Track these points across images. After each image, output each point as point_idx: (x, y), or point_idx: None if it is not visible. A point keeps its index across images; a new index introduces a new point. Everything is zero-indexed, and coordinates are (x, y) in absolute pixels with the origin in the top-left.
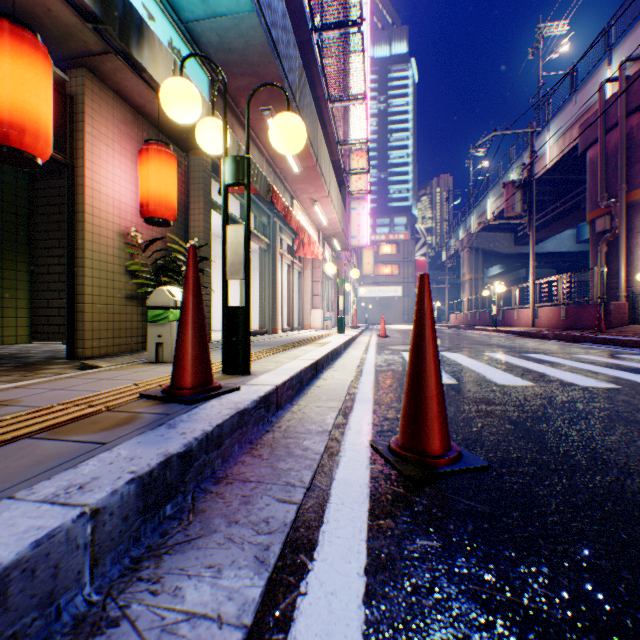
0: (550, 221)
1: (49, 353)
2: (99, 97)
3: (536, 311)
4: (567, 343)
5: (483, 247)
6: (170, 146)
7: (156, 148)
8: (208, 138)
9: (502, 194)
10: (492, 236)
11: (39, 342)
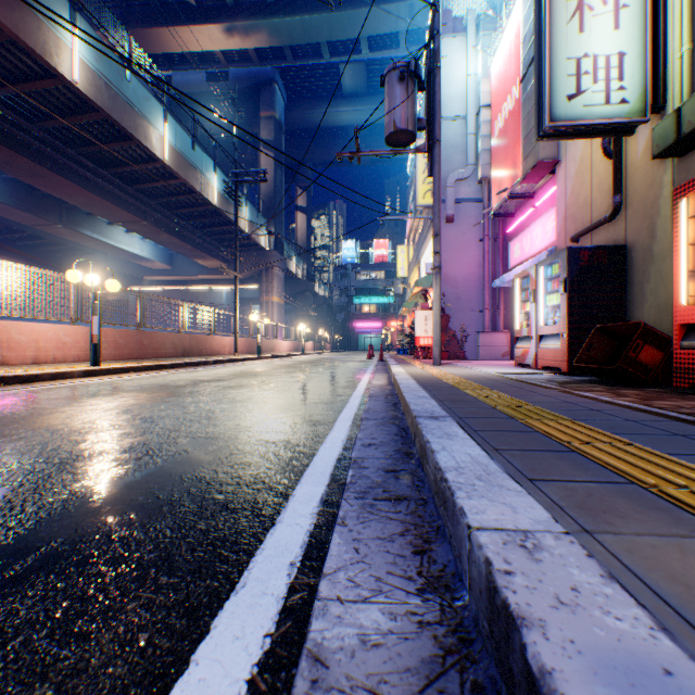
0: None
1: None
2: None
3: None
4: None
5: None
6: None
7: None
8: None
9: None
10: None
11: None
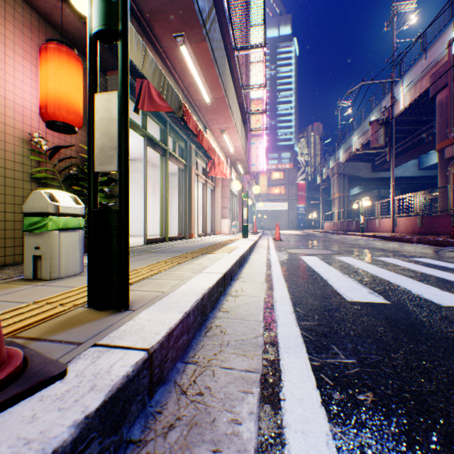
0: (400, 153)
1: None
2: None
3: (395, 220)
4: (434, 247)
5: (348, 173)
6: (73, 49)
7: (55, 47)
8: None
9: (364, 133)
10: (355, 165)
11: None
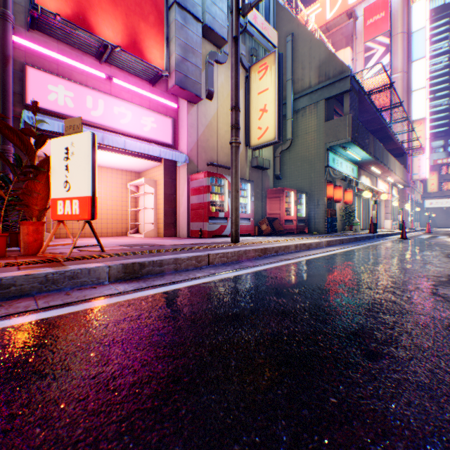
0: None
1: None
2: (336, 182)
3: None
4: None
5: None
6: (350, 188)
7: (348, 190)
8: (367, 196)
9: None
10: None
11: None
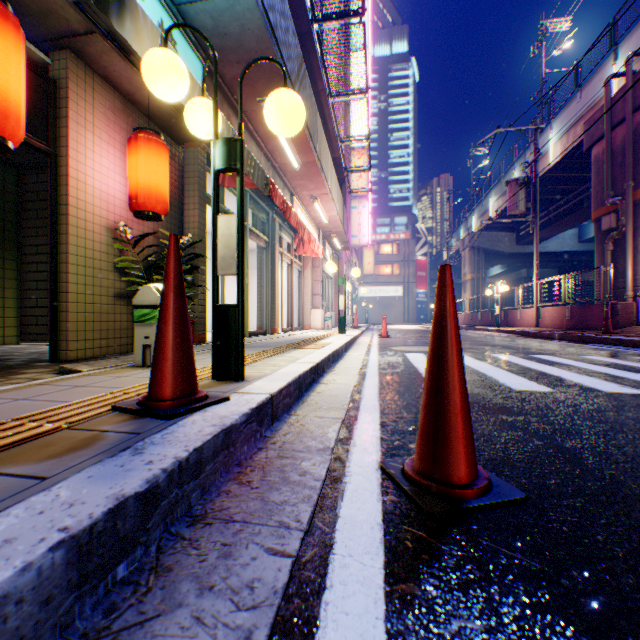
0: (553, 220)
1: (33, 355)
2: (84, 82)
3: (540, 311)
4: (575, 344)
5: (485, 246)
6: (161, 135)
7: (146, 137)
8: (197, 120)
9: (504, 193)
10: (494, 235)
11: (28, 343)
